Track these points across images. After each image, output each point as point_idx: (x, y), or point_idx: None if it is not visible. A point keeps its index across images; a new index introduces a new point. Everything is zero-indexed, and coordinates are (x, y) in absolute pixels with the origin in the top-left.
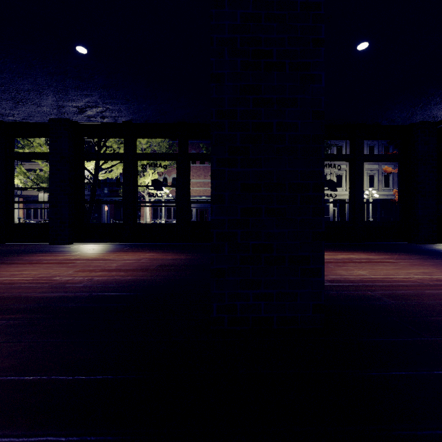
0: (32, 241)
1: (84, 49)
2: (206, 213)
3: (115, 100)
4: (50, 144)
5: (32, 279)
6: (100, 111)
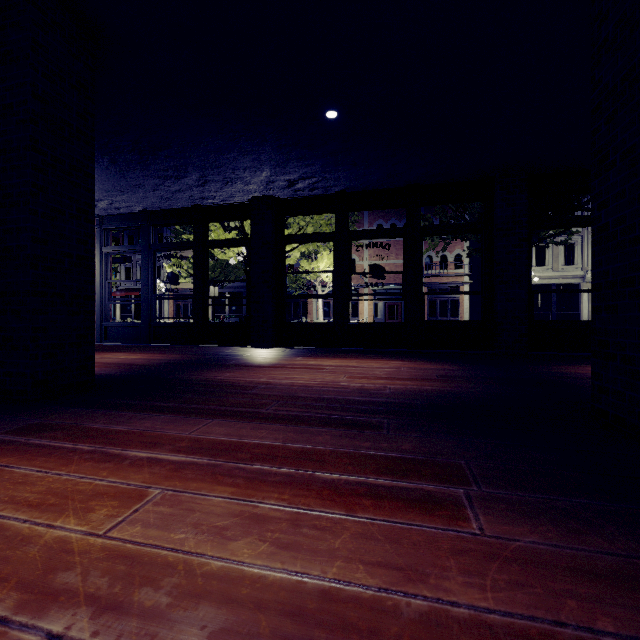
0: (230, 343)
1: (335, 113)
2: (397, 308)
3: (338, 167)
4: (251, 228)
5: (319, 383)
6: (313, 182)
